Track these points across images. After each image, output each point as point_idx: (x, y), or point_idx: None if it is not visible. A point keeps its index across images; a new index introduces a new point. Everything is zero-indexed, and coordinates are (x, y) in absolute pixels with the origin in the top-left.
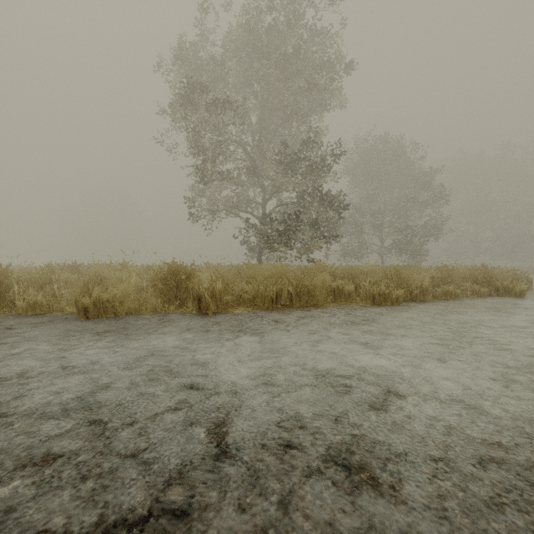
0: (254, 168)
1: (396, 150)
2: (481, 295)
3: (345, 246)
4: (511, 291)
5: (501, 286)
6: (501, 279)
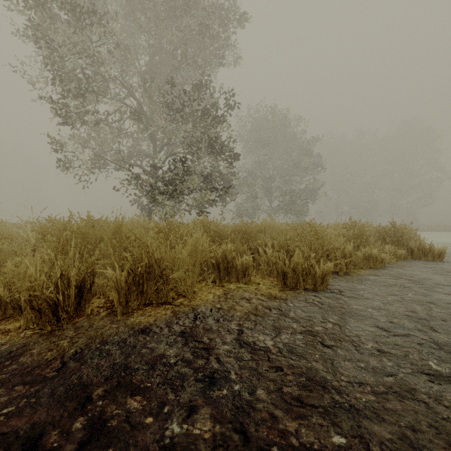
0: (139, 113)
1: (283, 122)
2: (397, 258)
3: (239, 206)
4: (428, 253)
5: (415, 247)
6: (419, 238)
